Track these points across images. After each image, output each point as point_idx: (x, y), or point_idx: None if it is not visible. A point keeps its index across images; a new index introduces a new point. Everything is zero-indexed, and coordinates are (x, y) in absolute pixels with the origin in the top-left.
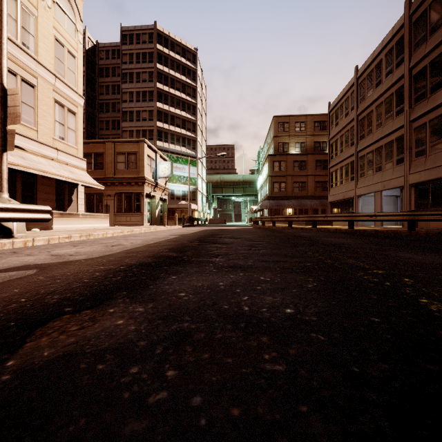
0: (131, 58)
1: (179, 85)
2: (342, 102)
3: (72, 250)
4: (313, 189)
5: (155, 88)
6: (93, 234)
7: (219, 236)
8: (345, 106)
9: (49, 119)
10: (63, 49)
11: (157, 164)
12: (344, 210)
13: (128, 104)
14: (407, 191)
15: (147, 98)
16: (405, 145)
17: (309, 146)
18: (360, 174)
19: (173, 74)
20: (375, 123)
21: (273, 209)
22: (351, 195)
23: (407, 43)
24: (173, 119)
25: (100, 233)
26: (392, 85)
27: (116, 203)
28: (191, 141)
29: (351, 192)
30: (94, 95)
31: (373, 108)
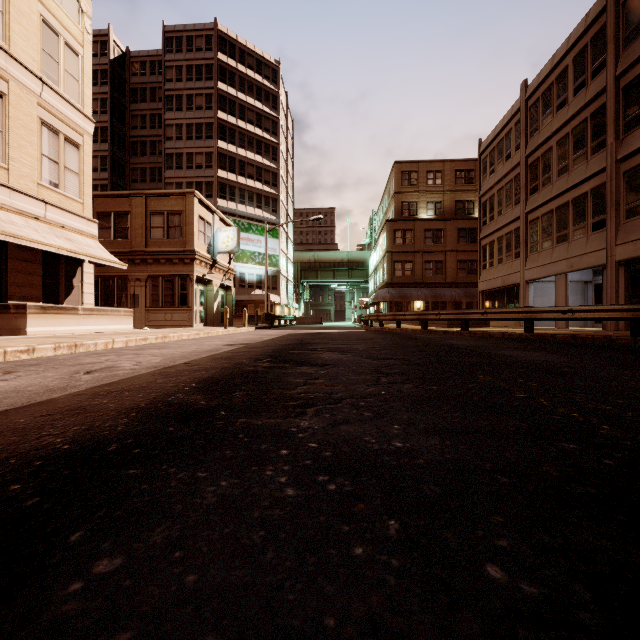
0: (179, 73)
1: (252, 116)
2: (500, 138)
3: None
4: (455, 272)
5: (215, 118)
6: (85, 344)
7: (312, 347)
8: (506, 144)
9: (30, 151)
10: (57, 39)
11: (215, 230)
12: (504, 304)
13: (175, 143)
14: (612, 273)
15: (203, 134)
16: (608, 199)
17: (447, 207)
18: (531, 247)
19: (242, 99)
20: (556, 167)
21: (393, 302)
22: (515, 280)
23: (612, 37)
24: (243, 166)
25: (100, 341)
26: (585, 106)
27: (149, 292)
28: (270, 200)
29: (515, 275)
30: (124, 130)
31: (552, 144)
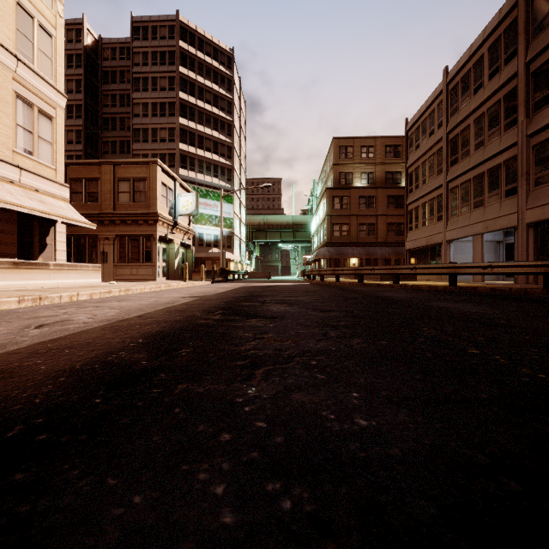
0: (145, 58)
1: (209, 97)
2: (425, 117)
3: None
4: (385, 233)
5: (177, 98)
6: (49, 297)
7: (262, 299)
8: (429, 122)
9: (6, 121)
10: (31, 20)
11: (176, 195)
12: (427, 261)
13: (141, 119)
14: (523, 233)
15: (167, 112)
16: (519, 169)
17: (378, 177)
18: (451, 211)
19: (201, 82)
20: (473, 142)
21: (332, 259)
22: (438, 239)
23: (523, 28)
24: (202, 140)
25: (64, 294)
26: (499, 89)
27: (117, 249)
28: (226, 170)
29: (438, 236)
30: (96, 107)
31: (470, 122)
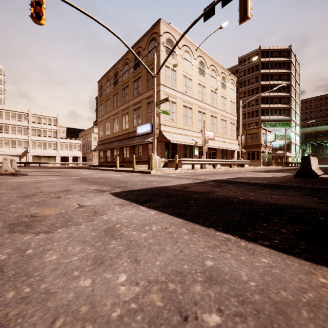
0: (244, 72)
1: (276, 77)
2: None
3: (264, 169)
4: None
5: (259, 85)
6: (256, 167)
7: None
8: None
9: (229, 129)
10: (231, 103)
11: (266, 135)
12: None
13: (243, 99)
14: None
15: (254, 92)
16: None
17: None
18: None
19: (271, 72)
20: None
21: None
22: None
23: None
24: (272, 99)
25: (257, 167)
26: None
27: (247, 156)
28: (286, 110)
29: None
30: None
31: None
